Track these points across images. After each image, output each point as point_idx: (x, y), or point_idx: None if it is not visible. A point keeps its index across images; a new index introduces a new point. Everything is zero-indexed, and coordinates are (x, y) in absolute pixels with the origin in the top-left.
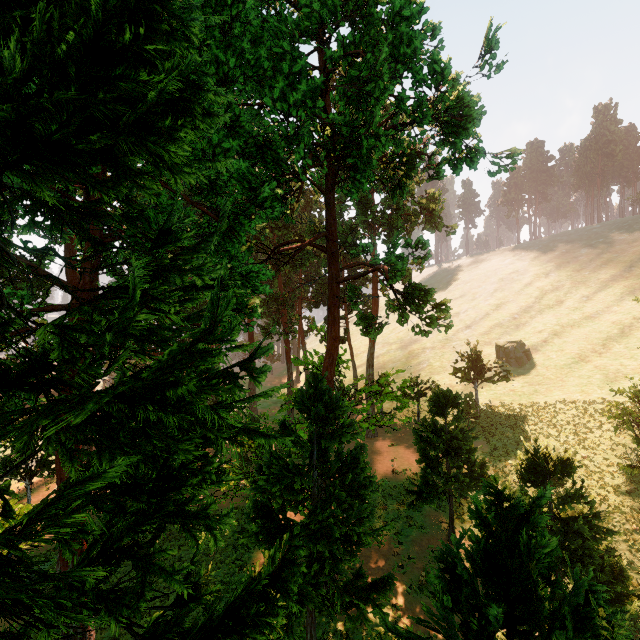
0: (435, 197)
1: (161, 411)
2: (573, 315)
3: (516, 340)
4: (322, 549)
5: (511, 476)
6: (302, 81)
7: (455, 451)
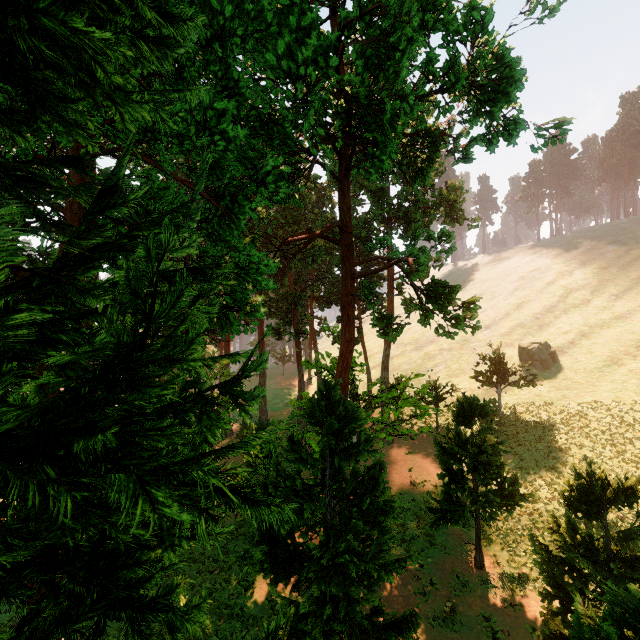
0: (455, 189)
1: (57, 483)
2: (602, 315)
3: (541, 341)
4: (336, 590)
5: (542, 491)
6: (312, 33)
7: (484, 466)
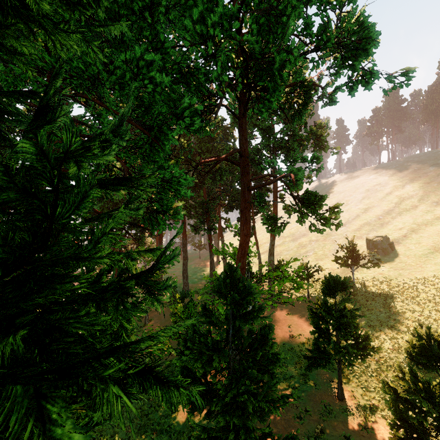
0: (322, 126)
1: None
2: (426, 216)
3: (382, 235)
4: (237, 421)
5: (386, 344)
6: (219, 3)
7: (344, 327)
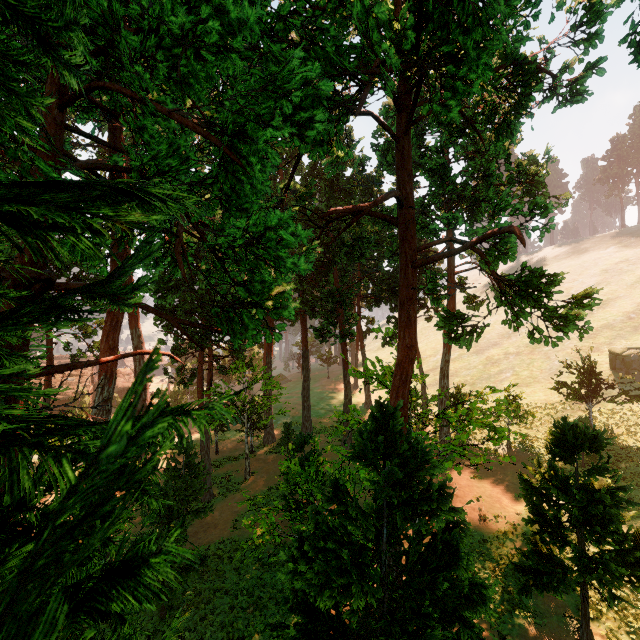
0: (535, 161)
1: None
2: None
3: None
4: None
5: None
6: None
7: (598, 521)
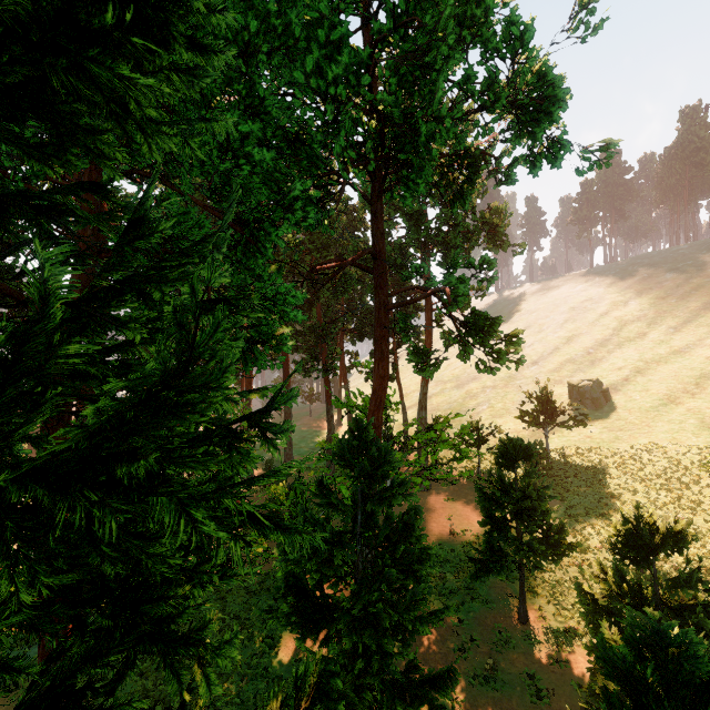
0: (499, 211)
1: (102, 506)
2: (659, 349)
3: (592, 378)
4: (368, 642)
5: (592, 540)
6: (342, 49)
7: (528, 513)
